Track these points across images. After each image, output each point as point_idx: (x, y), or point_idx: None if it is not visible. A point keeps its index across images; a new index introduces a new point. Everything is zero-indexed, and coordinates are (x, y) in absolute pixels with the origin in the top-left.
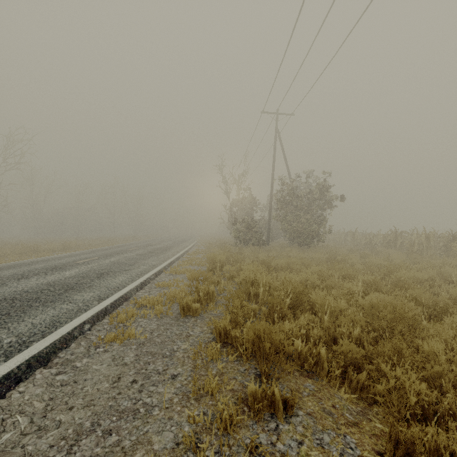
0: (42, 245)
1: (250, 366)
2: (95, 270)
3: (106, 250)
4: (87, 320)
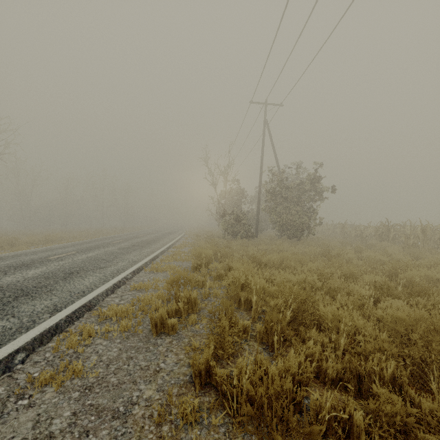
0: (24, 237)
1: (245, 439)
2: (65, 268)
3: (87, 244)
4: (22, 347)
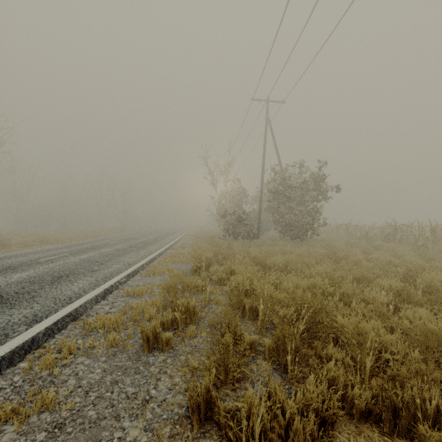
0: (18, 238)
1: None
2: (54, 271)
3: (83, 245)
4: None
